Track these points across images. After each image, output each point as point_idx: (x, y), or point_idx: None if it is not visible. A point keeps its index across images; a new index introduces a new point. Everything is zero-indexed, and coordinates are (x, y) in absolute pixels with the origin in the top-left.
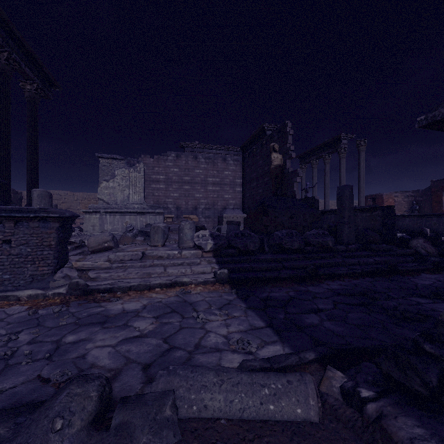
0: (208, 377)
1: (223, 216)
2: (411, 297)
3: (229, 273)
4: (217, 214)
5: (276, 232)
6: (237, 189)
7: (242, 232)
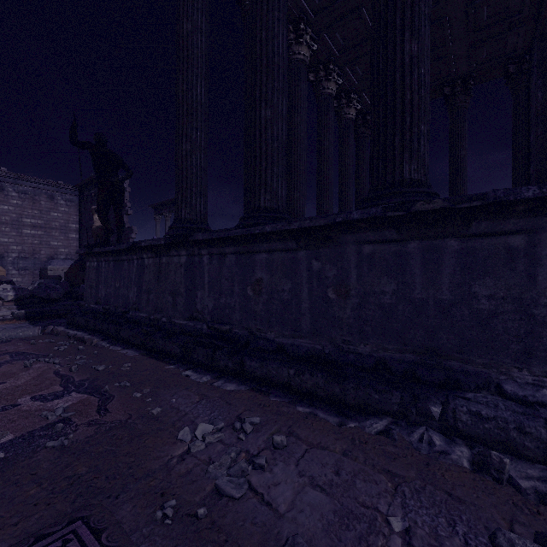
0: None
1: (47, 268)
2: None
3: (29, 315)
4: (40, 265)
5: (83, 284)
6: (72, 235)
7: (47, 285)
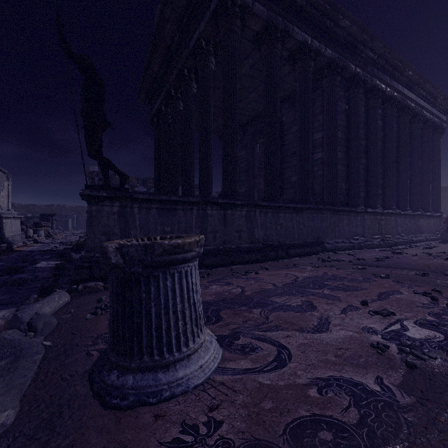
0: (37, 305)
1: None
2: None
3: None
4: None
5: None
6: None
7: None
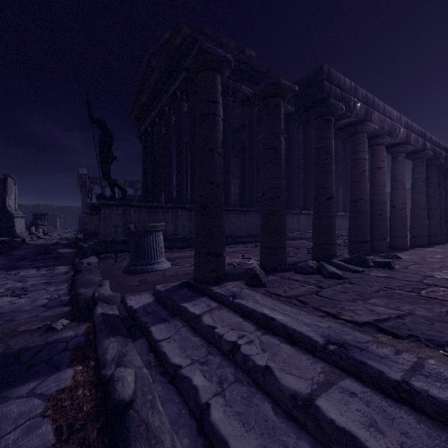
0: (86, 259)
1: None
2: (37, 256)
3: None
4: None
5: None
6: None
7: None
